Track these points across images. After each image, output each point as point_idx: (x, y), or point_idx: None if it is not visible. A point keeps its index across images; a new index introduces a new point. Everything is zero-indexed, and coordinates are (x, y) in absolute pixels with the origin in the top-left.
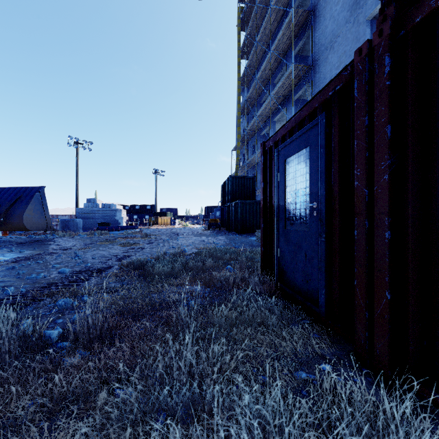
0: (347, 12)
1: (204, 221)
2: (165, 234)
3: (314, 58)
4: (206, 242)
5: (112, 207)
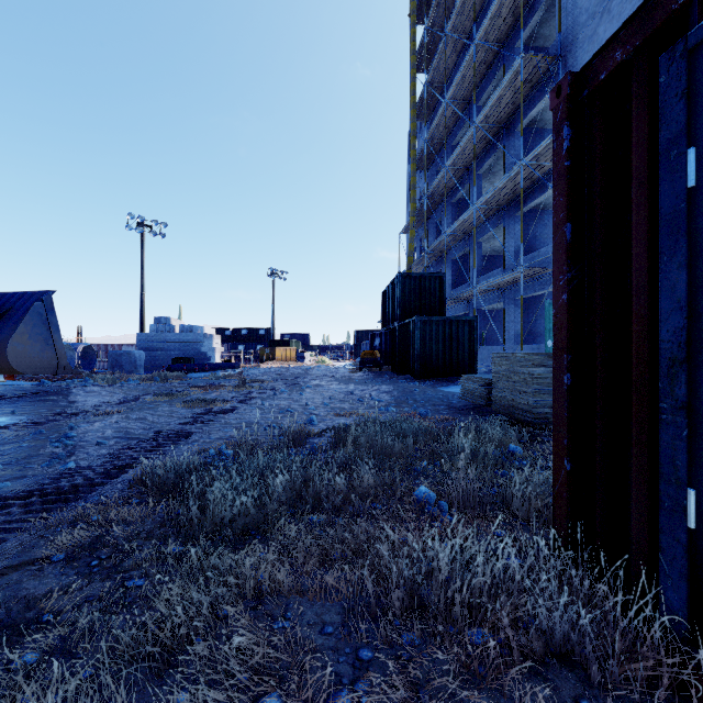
0: None
1: (352, 355)
2: (282, 380)
3: (564, 41)
4: (356, 396)
5: (197, 331)
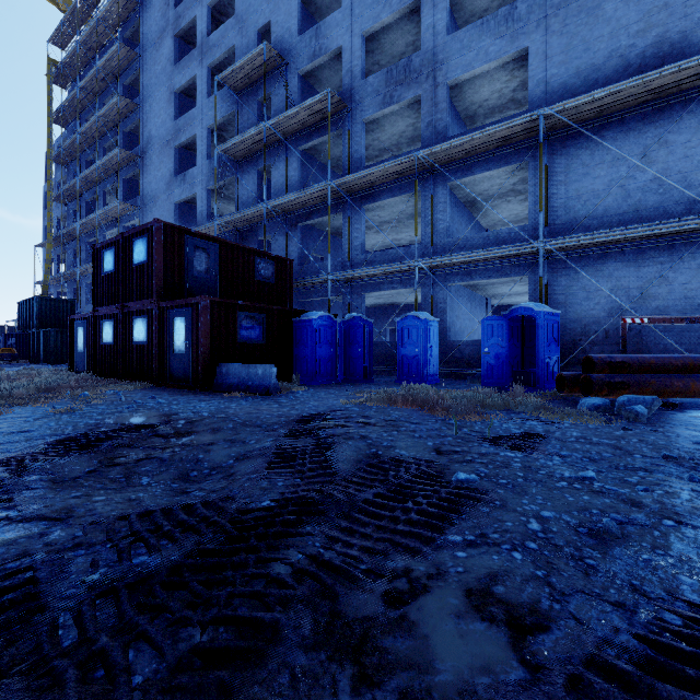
0: (165, 185)
1: None
2: None
3: (143, 200)
4: None
5: None
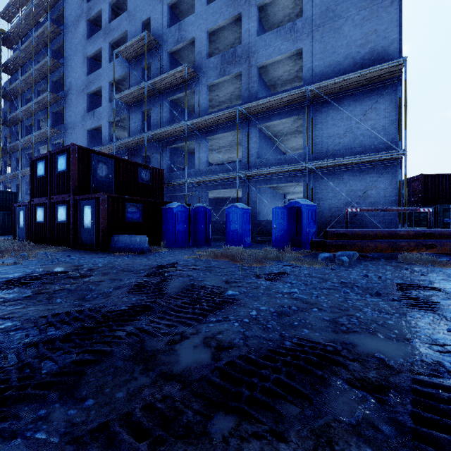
0: (80, 117)
1: None
2: None
3: (65, 127)
4: None
5: None
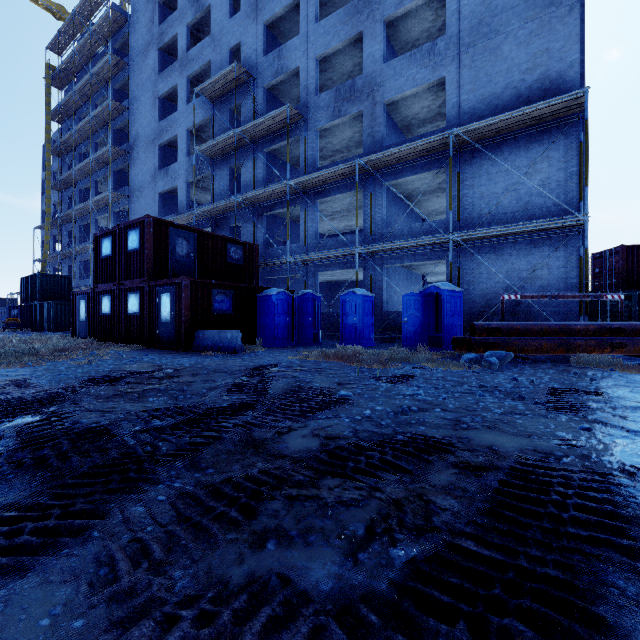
0: (150, 177)
1: None
2: None
3: (131, 190)
4: None
5: None
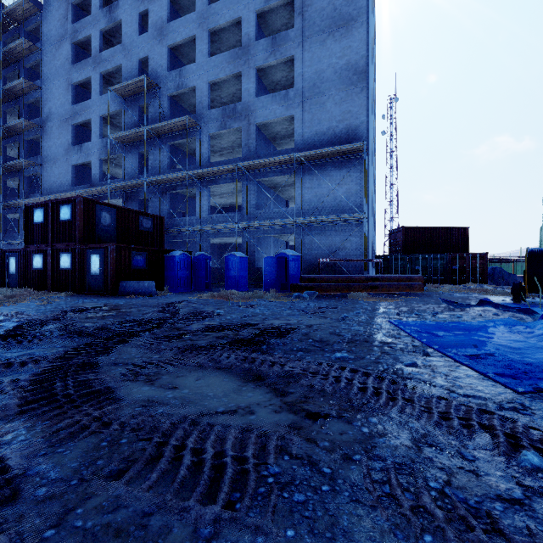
0: (63, 150)
1: None
2: None
3: (43, 159)
4: None
5: None
